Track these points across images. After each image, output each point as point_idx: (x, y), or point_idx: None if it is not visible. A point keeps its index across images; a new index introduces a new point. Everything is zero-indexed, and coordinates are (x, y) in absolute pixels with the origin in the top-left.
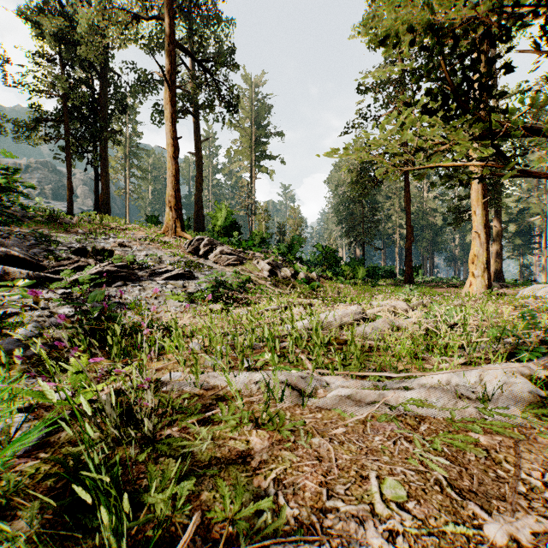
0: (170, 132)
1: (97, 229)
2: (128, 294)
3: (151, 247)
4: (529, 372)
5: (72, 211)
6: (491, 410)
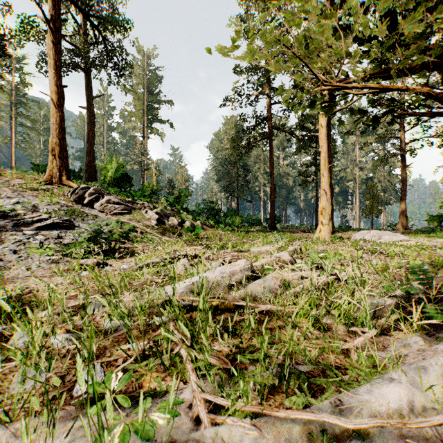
0: (54, 79)
1: None
2: None
3: (28, 194)
4: None
5: None
6: None
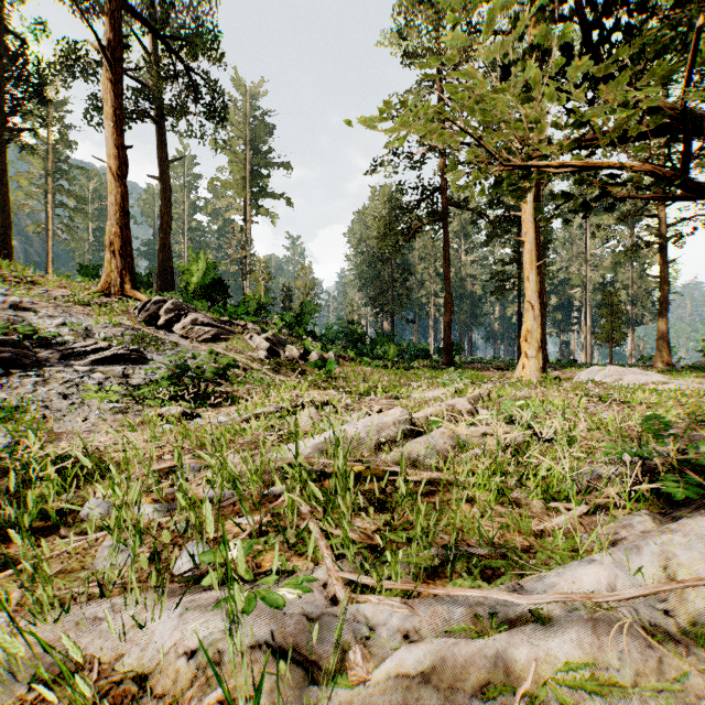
0: (113, 136)
1: None
2: (10, 392)
3: (76, 311)
4: None
5: None
6: None
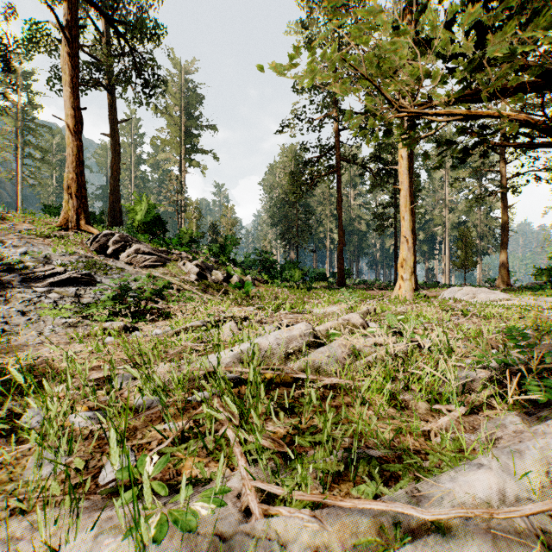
0: (70, 99)
1: None
2: None
3: (38, 242)
4: None
5: None
6: None
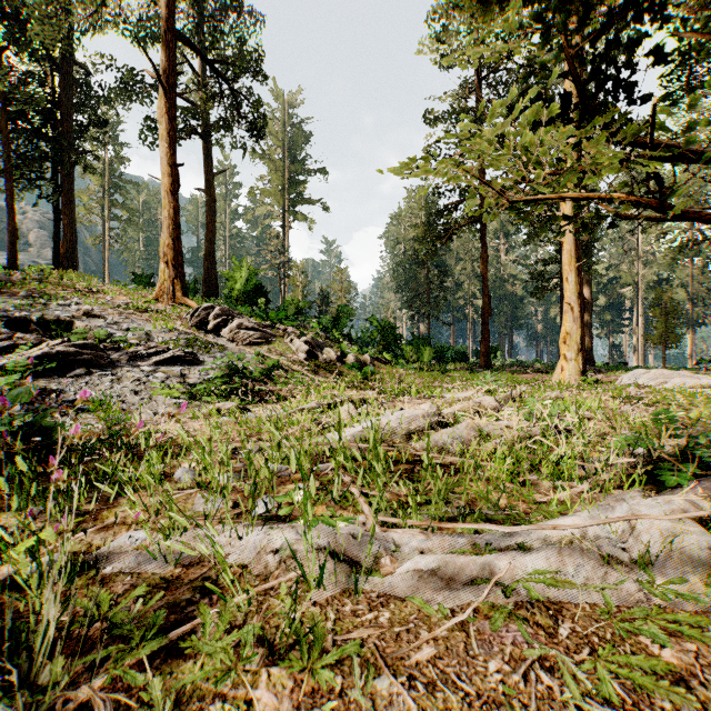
0: (166, 156)
1: (52, 291)
2: (92, 388)
3: (137, 317)
4: (695, 509)
5: (16, 265)
6: (661, 586)
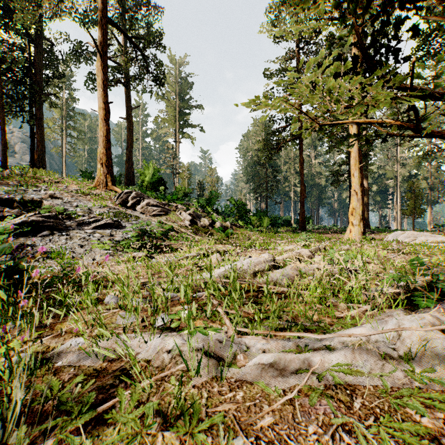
0: (102, 97)
1: (29, 182)
2: (54, 243)
3: (83, 198)
4: (439, 323)
5: (6, 165)
6: (419, 374)
